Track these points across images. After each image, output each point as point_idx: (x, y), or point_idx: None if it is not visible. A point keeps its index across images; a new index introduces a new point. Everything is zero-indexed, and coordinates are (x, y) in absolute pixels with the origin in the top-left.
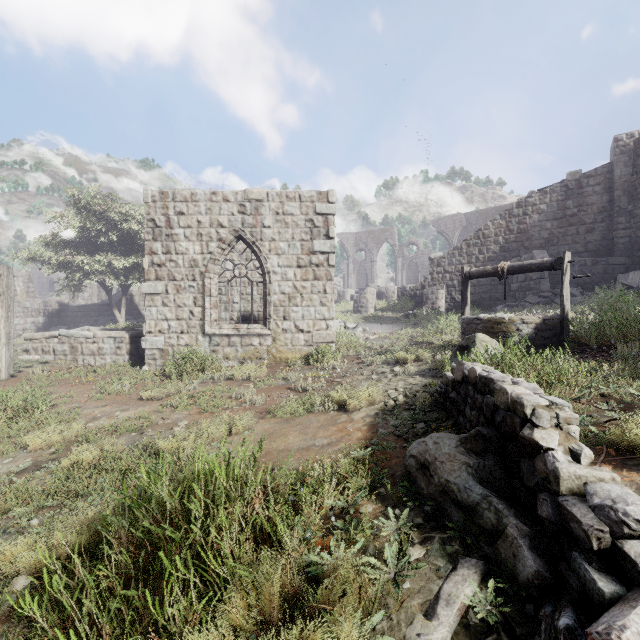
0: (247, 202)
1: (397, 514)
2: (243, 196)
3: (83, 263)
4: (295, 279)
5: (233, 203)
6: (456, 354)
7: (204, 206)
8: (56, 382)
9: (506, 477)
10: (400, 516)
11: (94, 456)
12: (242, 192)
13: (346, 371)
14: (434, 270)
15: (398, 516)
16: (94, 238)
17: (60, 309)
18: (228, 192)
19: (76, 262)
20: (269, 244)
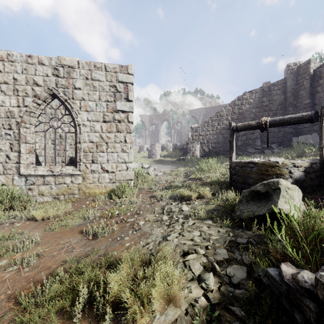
0: (60, 67)
1: None
2: (57, 61)
3: None
4: (101, 131)
5: (47, 66)
6: (248, 199)
7: (20, 66)
8: None
9: None
10: None
11: None
12: (56, 58)
13: (140, 206)
14: (193, 134)
15: None
16: None
17: None
18: (43, 57)
19: None
20: (79, 102)
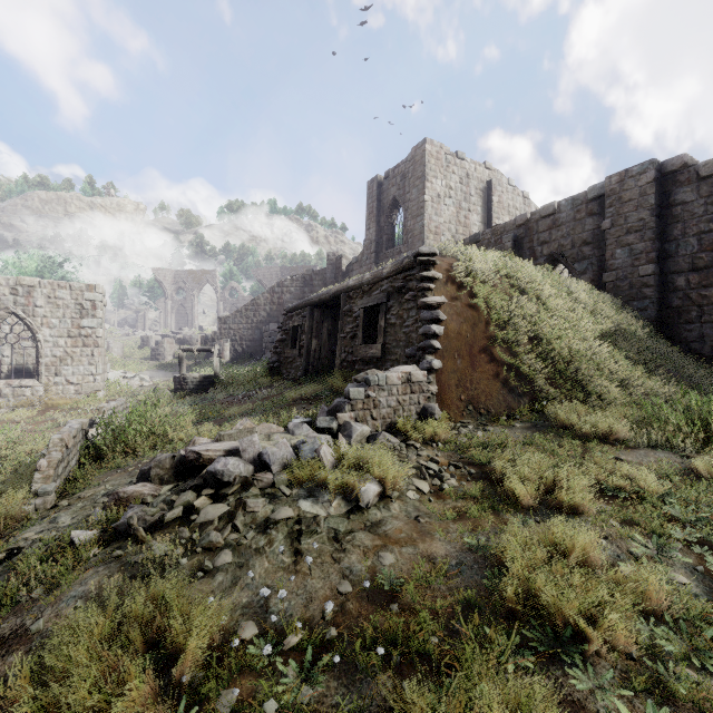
0: (20, 287)
1: None
2: (15, 282)
3: None
4: (66, 346)
5: (5, 286)
6: None
7: None
8: None
9: None
10: None
11: None
12: (14, 279)
13: None
14: (222, 327)
15: None
16: None
17: None
18: None
19: None
20: (42, 320)
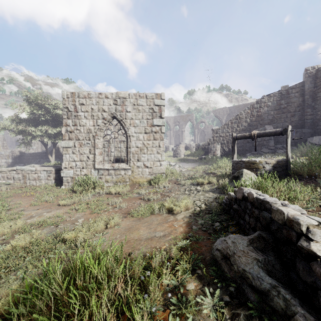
0: (118, 98)
1: (211, 292)
2: (116, 95)
3: (31, 131)
4: (143, 139)
5: (110, 99)
6: (231, 180)
7: (95, 100)
8: (13, 195)
9: (283, 269)
10: (214, 295)
11: (25, 243)
12: (115, 93)
13: (171, 189)
14: (214, 135)
15: (212, 293)
16: (37, 118)
17: (20, 155)
18: (108, 93)
19: (28, 130)
20: (130, 121)
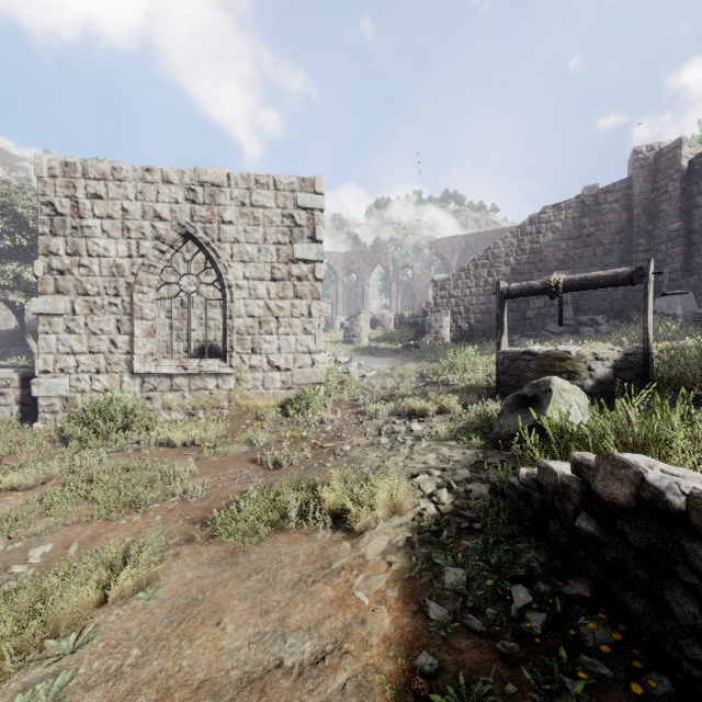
0: (198, 186)
1: None
2: (192, 177)
3: None
4: (268, 297)
5: (177, 186)
6: (512, 408)
7: (133, 188)
8: None
9: None
10: None
11: None
12: (191, 171)
13: (340, 427)
14: (438, 294)
15: None
16: None
17: None
18: (170, 170)
19: None
20: (231, 247)
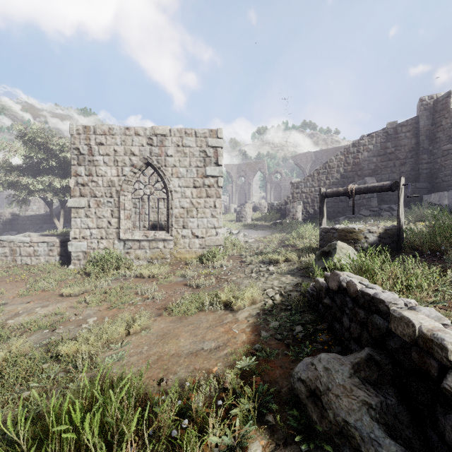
0: (154, 136)
1: None
2: (151, 131)
3: (28, 183)
4: (192, 197)
5: (143, 137)
6: (319, 258)
7: (119, 138)
8: None
9: (413, 421)
10: None
11: None
12: (150, 128)
13: (231, 269)
14: (294, 191)
15: None
16: (37, 164)
17: (12, 218)
18: (139, 128)
19: (22, 182)
20: (171, 169)
